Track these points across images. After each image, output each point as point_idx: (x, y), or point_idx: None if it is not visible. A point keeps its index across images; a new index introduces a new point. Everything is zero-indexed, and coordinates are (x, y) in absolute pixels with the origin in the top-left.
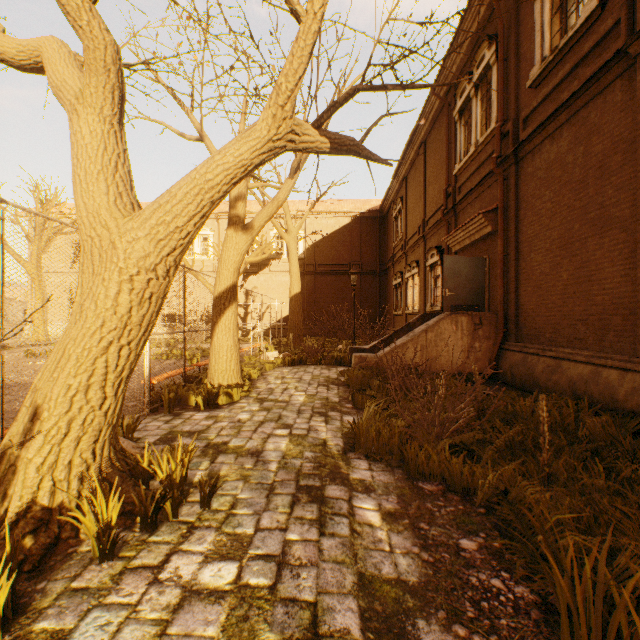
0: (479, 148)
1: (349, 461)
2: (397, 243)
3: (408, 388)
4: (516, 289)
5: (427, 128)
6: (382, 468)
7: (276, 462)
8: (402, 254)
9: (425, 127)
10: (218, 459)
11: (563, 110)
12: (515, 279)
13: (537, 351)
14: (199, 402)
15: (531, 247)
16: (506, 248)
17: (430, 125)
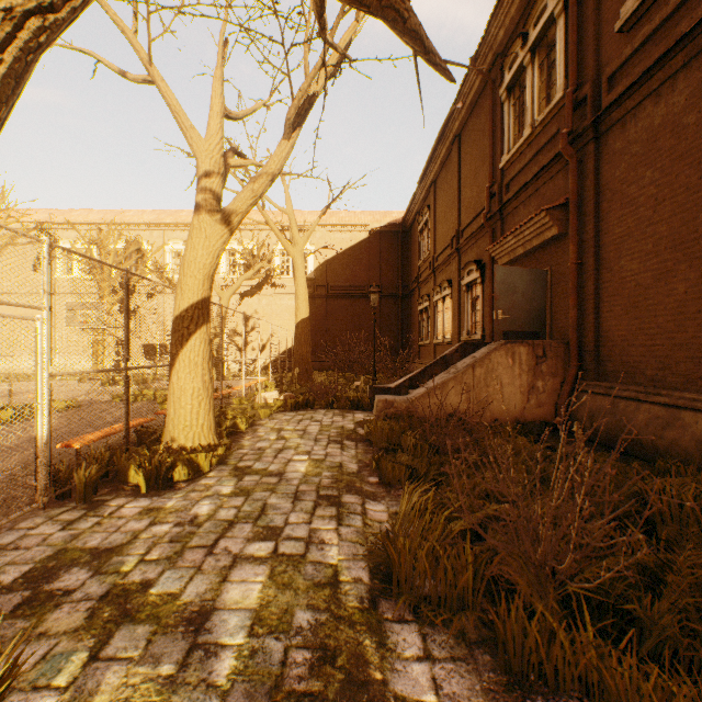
0: (537, 129)
1: (383, 630)
2: (423, 261)
3: (459, 451)
4: (596, 309)
5: (463, 117)
6: (450, 649)
7: (232, 651)
8: (430, 273)
9: (461, 116)
10: (110, 644)
11: (681, 48)
12: (594, 296)
13: (636, 395)
14: (138, 481)
15: (620, 251)
16: (580, 255)
17: (467, 113)
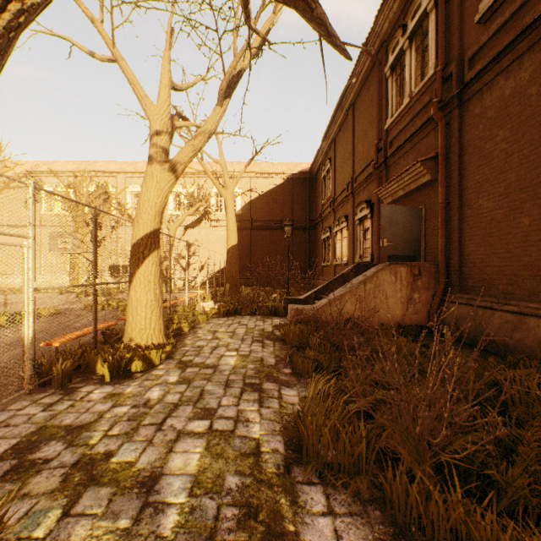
0: (414, 99)
1: (295, 491)
2: (326, 201)
3: (354, 348)
4: (460, 238)
5: (356, 89)
6: (348, 506)
7: (176, 508)
8: (331, 210)
9: (354, 88)
10: (79, 503)
11: (526, 35)
12: (459, 228)
13: (491, 304)
14: (103, 372)
15: (479, 193)
16: (447, 196)
17: (359, 86)
